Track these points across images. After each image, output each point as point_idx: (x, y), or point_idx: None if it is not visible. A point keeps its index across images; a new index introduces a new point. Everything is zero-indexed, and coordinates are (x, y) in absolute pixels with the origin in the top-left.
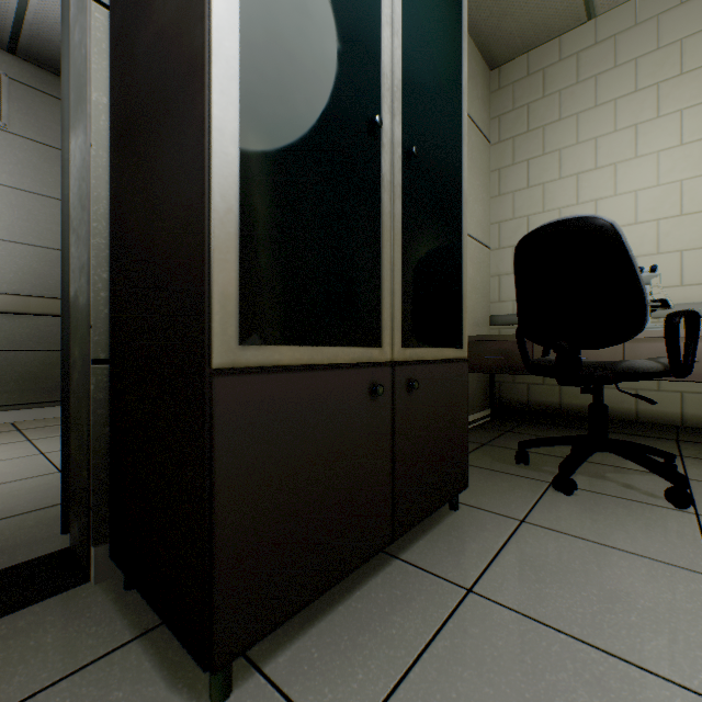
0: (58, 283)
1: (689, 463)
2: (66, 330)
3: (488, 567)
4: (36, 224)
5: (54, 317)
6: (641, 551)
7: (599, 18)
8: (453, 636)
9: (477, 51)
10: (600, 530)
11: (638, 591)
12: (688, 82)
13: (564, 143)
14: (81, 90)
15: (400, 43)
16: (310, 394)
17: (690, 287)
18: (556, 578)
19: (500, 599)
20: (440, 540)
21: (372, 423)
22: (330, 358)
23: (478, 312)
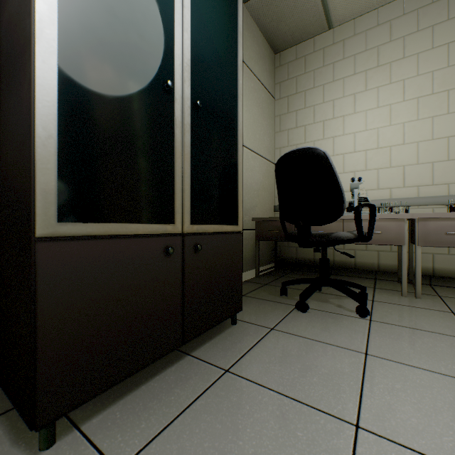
0: None
1: (377, 292)
2: None
3: (243, 356)
4: None
5: None
6: (333, 342)
7: (335, 28)
8: (208, 398)
9: (266, 41)
10: (315, 331)
11: (323, 364)
12: (381, 71)
13: (316, 102)
14: None
15: (189, 36)
16: (117, 253)
17: (382, 190)
18: (280, 360)
19: (243, 374)
20: (219, 342)
21: (166, 271)
22: (133, 230)
23: (267, 203)
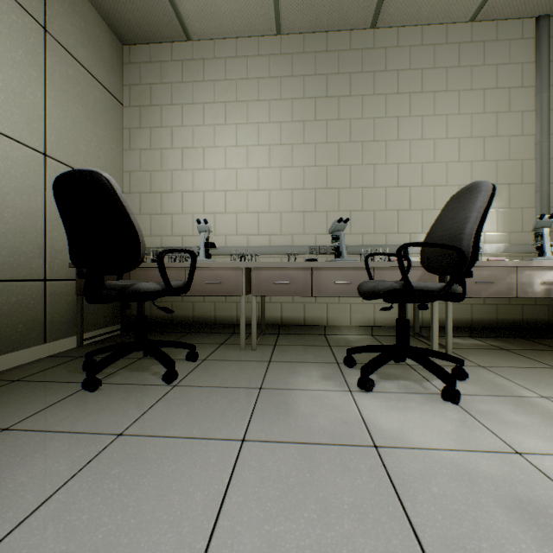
0: None
1: (220, 348)
2: None
3: None
4: None
5: None
6: (89, 428)
7: (195, 42)
8: None
9: (104, 21)
10: (78, 418)
11: (33, 469)
12: (240, 108)
13: (175, 123)
14: None
15: None
16: None
17: (241, 237)
18: None
19: None
20: None
21: None
22: None
23: None
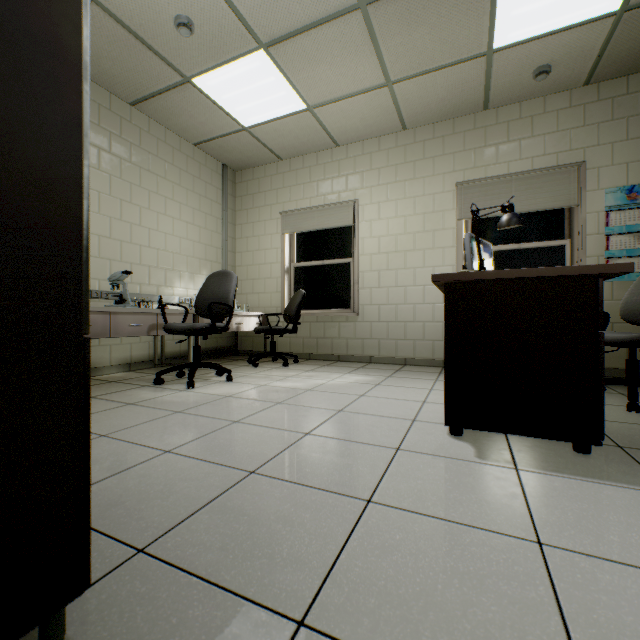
0: None
1: None
2: None
3: None
4: None
5: None
6: None
7: None
8: None
9: None
10: None
11: (98, 453)
12: None
13: None
14: None
15: None
16: None
17: None
18: None
19: None
20: None
21: None
22: None
23: None
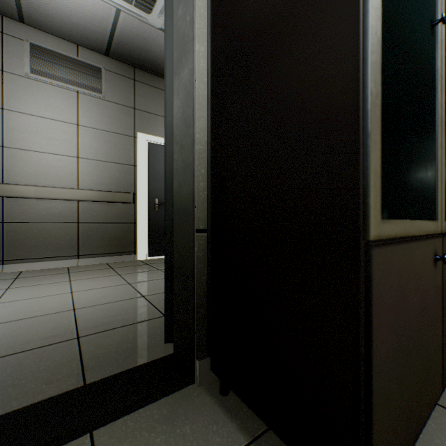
0: (128, 184)
1: None
2: (166, 210)
3: None
4: (118, 151)
5: (126, 203)
6: None
7: None
8: None
9: None
10: None
11: None
12: None
13: None
14: (185, 46)
15: None
16: (410, 262)
17: None
18: None
19: None
20: None
21: (434, 288)
22: (417, 230)
23: None
